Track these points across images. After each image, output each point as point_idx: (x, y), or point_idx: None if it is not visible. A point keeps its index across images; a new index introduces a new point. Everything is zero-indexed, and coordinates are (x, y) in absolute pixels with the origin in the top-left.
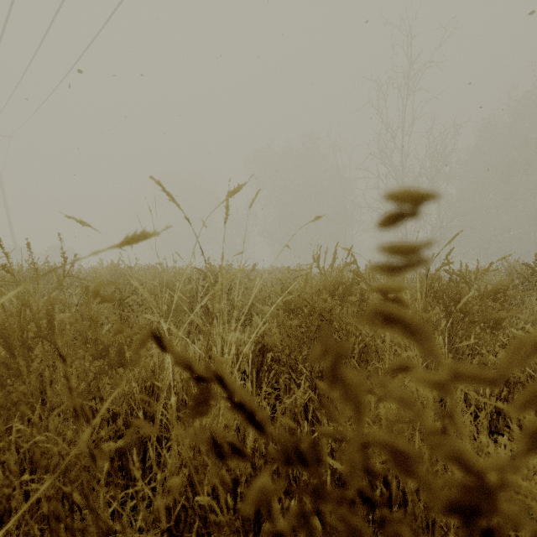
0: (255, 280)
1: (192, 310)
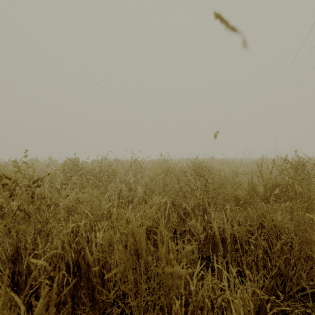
0: None
1: None
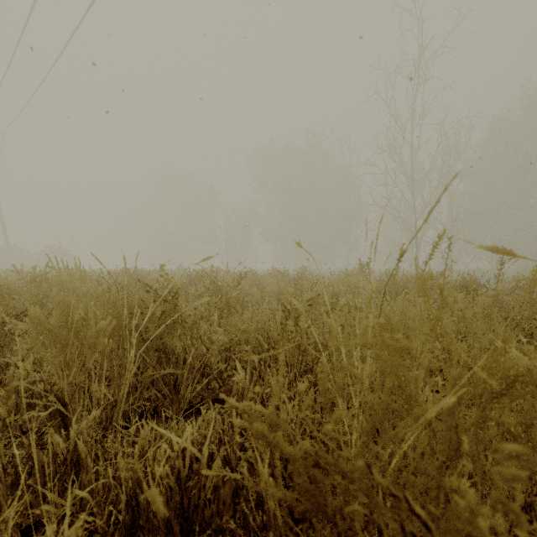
0: (250, 290)
1: (127, 357)
